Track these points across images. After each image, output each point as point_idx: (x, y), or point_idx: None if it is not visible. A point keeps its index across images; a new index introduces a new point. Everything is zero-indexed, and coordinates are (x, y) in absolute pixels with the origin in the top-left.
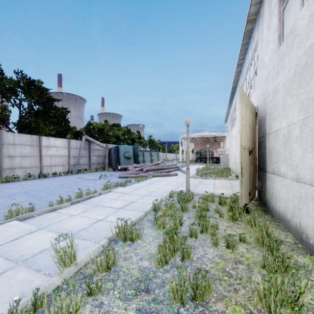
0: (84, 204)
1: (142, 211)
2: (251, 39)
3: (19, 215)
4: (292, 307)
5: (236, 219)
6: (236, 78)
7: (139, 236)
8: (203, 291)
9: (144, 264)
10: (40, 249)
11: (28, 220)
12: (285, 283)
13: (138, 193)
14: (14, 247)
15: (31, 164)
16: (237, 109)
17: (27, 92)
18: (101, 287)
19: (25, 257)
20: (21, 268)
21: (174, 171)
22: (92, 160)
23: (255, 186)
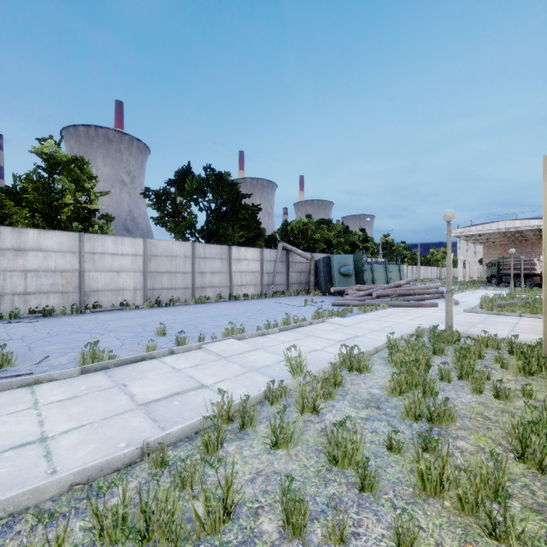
0: (294, 332)
1: (370, 347)
2: None
3: (234, 335)
4: None
5: (531, 372)
6: None
7: (367, 368)
8: (441, 412)
9: (374, 391)
10: (266, 364)
11: (242, 341)
12: None
13: (364, 326)
14: (242, 359)
15: (220, 283)
16: None
17: (216, 191)
18: (332, 394)
19: (255, 367)
20: (256, 373)
21: (433, 300)
22: (291, 278)
23: None
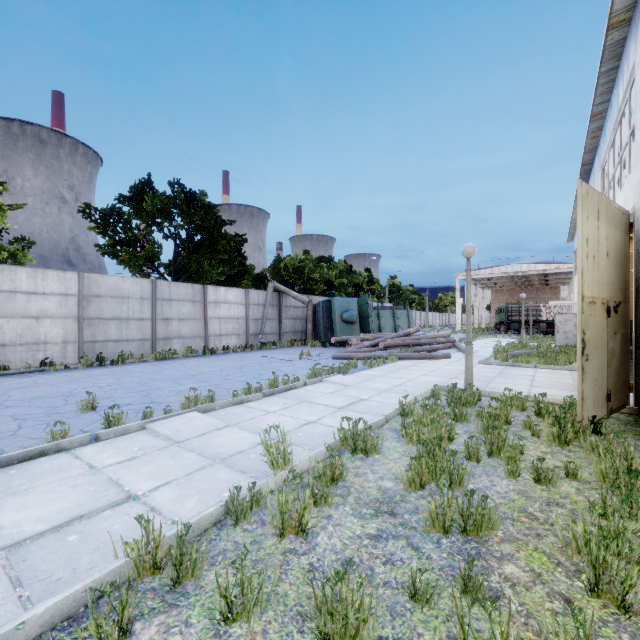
0: (282, 398)
1: (379, 414)
2: (623, 59)
3: (198, 405)
4: (639, 569)
5: (567, 441)
6: (591, 143)
7: (376, 447)
8: (479, 520)
9: (386, 484)
10: (238, 449)
11: (209, 413)
12: (629, 531)
13: (370, 386)
14: (204, 443)
15: (192, 332)
16: None
17: (186, 214)
18: (328, 498)
19: (221, 456)
20: (221, 466)
21: (444, 350)
22: (284, 326)
23: (627, 383)
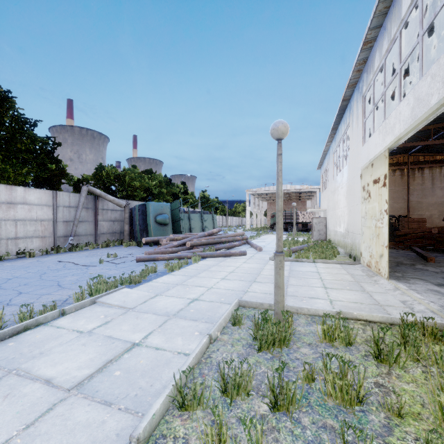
0: None
1: (138, 405)
2: None
3: None
4: None
5: None
6: (355, 76)
7: None
8: None
9: None
10: None
11: None
12: None
13: (159, 305)
14: None
15: None
16: (352, 137)
17: None
18: None
19: None
20: None
21: (240, 247)
22: (101, 228)
23: None
